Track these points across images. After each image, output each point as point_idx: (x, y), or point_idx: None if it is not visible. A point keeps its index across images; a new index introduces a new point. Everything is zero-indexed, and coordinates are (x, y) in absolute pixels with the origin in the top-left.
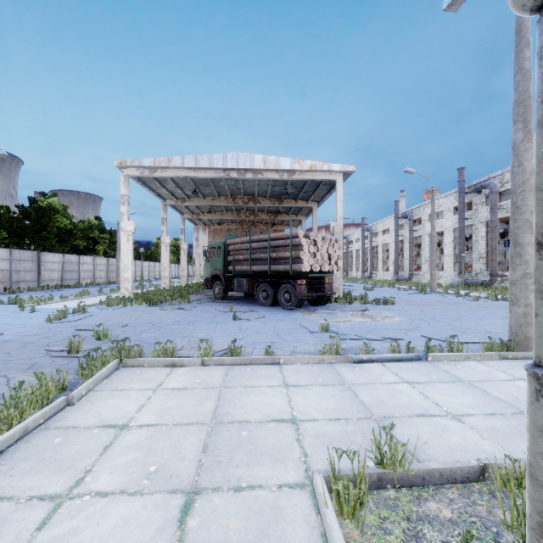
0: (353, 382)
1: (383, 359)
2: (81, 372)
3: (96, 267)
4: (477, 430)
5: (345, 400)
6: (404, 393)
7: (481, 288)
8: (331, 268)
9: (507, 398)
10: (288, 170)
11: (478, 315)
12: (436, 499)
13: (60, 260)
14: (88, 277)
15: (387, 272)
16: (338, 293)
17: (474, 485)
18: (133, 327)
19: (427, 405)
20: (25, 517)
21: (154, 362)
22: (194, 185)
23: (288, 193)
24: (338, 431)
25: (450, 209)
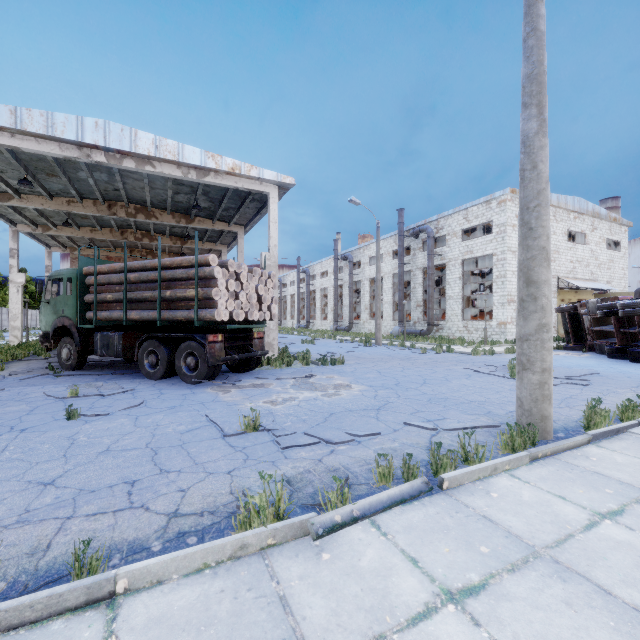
0: None
1: (374, 509)
2: None
3: None
4: None
5: None
6: None
7: (421, 339)
8: (262, 316)
9: None
10: (198, 168)
11: (441, 374)
12: None
13: None
14: None
15: (325, 321)
16: (272, 350)
17: None
18: None
19: None
20: None
21: None
22: (22, 168)
23: (199, 205)
24: None
25: (389, 253)
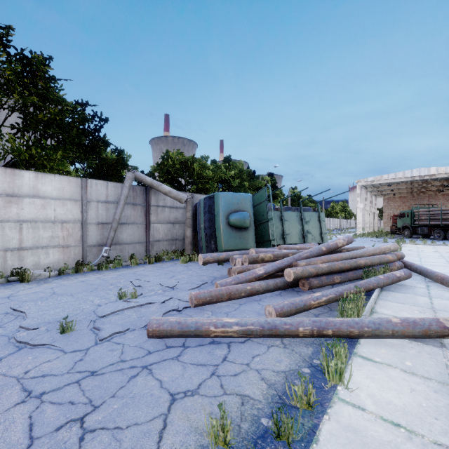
0: None
1: None
2: None
3: None
4: None
5: None
6: None
7: None
8: None
9: None
10: None
11: None
12: None
13: None
14: None
15: None
16: None
17: None
18: None
19: None
20: (414, 247)
21: (410, 243)
22: (389, 182)
23: None
24: None
25: None
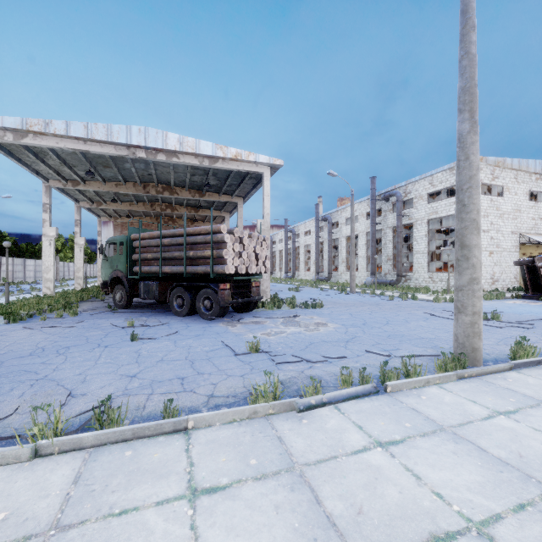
0: (305, 458)
1: (337, 399)
2: None
3: None
4: None
5: (301, 518)
6: (385, 474)
7: (391, 288)
8: (258, 270)
9: (511, 457)
10: (210, 157)
11: (402, 317)
12: None
13: None
14: None
15: (308, 272)
16: (266, 296)
17: None
18: None
19: (429, 505)
20: None
21: None
22: (88, 163)
23: (209, 184)
24: None
25: (363, 215)
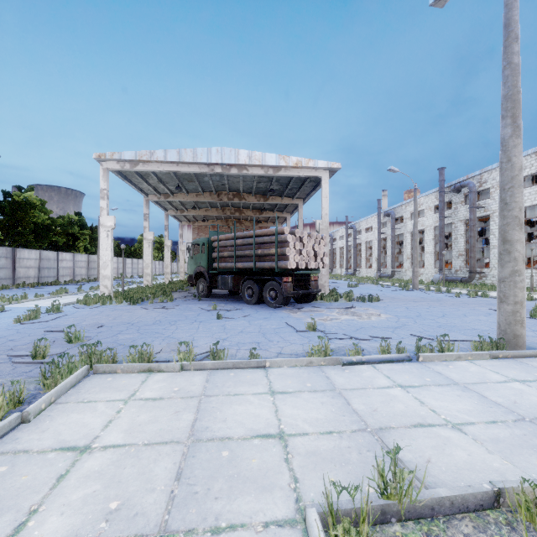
0: (344, 387)
1: (374, 360)
2: (44, 382)
3: (76, 264)
4: (480, 442)
5: (337, 408)
6: (398, 399)
7: (461, 285)
8: (317, 265)
9: (506, 402)
10: (274, 166)
11: (462, 311)
12: (449, 535)
13: (37, 256)
14: (67, 274)
15: (370, 269)
16: (324, 290)
17: (489, 514)
18: (110, 327)
19: (424, 413)
20: None
21: (129, 368)
22: (178, 180)
23: (273, 189)
24: (331, 447)
25: (430, 208)
